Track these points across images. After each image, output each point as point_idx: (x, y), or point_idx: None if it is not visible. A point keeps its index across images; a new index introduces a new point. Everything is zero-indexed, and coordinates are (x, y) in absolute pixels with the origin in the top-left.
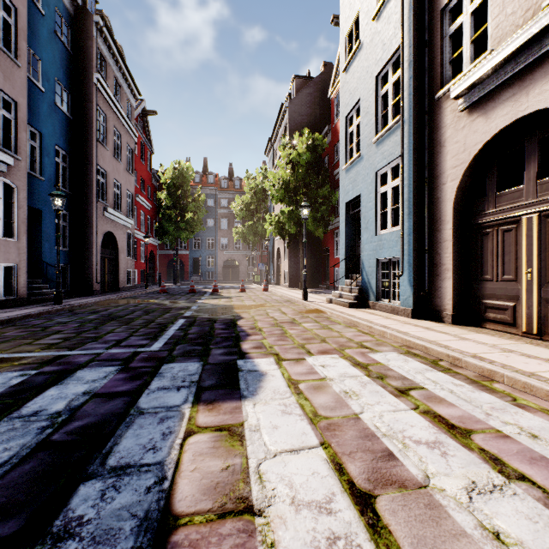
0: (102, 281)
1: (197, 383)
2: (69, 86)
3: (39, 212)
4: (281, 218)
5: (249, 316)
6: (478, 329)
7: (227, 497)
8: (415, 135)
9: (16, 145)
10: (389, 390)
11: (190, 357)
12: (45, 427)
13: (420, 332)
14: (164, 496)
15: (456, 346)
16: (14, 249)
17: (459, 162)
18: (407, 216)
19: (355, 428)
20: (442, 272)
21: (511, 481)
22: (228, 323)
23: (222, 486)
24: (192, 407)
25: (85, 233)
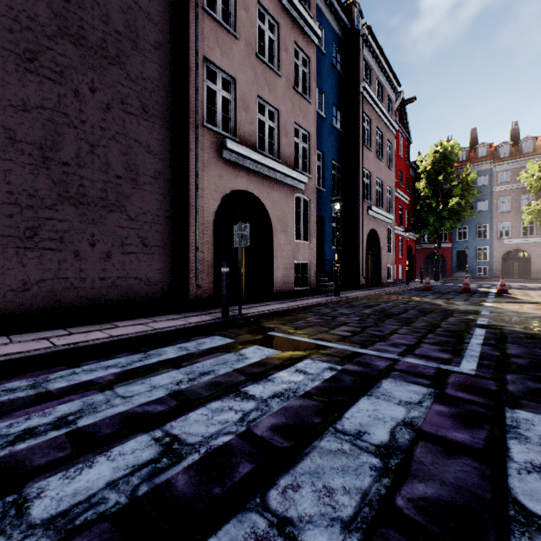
0: (366, 276)
1: None
2: (341, 106)
3: (322, 218)
4: None
5: None
6: None
7: None
8: None
9: (309, 167)
10: None
11: None
12: (377, 469)
13: None
14: None
15: None
16: (307, 249)
17: None
18: None
19: None
20: None
21: None
22: None
23: None
24: None
25: (353, 233)
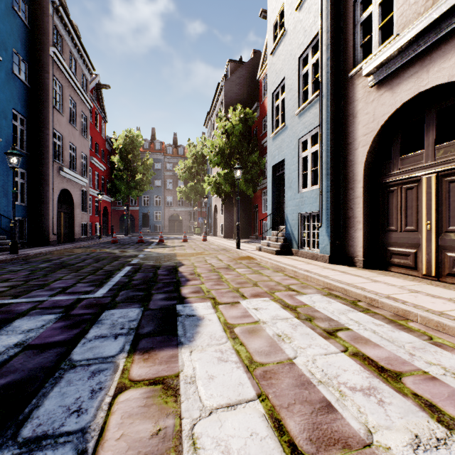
0: (58, 233)
1: (136, 329)
2: (26, 57)
3: None
4: (218, 179)
5: (189, 263)
6: (385, 272)
7: None
8: (332, 107)
9: None
10: (319, 332)
11: (132, 303)
12: None
13: (338, 275)
14: None
15: (371, 288)
16: None
17: (369, 130)
18: (325, 176)
19: (291, 375)
20: (354, 224)
21: (453, 432)
22: (170, 270)
23: None
24: (127, 357)
25: (42, 190)
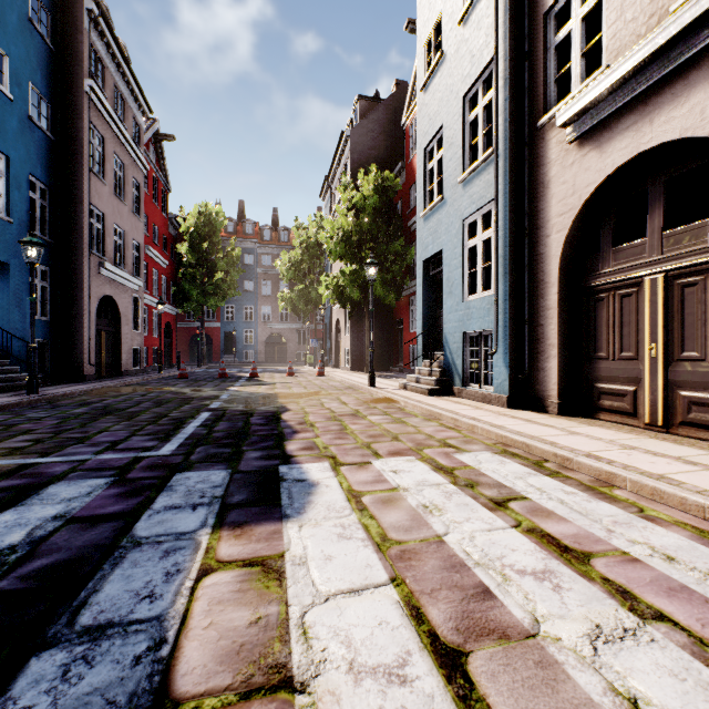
0: (98, 363)
1: (222, 498)
2: (49, 94)
3: (6, 266)
4: (341, 280)
5: (297, 408)
6: (590, 421)
7: (255, 666)
8: (512, 172)
9: None
10: (482, 502)
11: (214, 463)
12: None
13: (519, 425)
14: (160, 669)
15: (565, 443)
16: None
17: (567, 208)
18: (501, 277)
19: (438, 556)
20: (545, 348)
21: (647, 622)
22: (269, 417)
23: (249, 649)
24: (212, 532)
25: (73, 297)
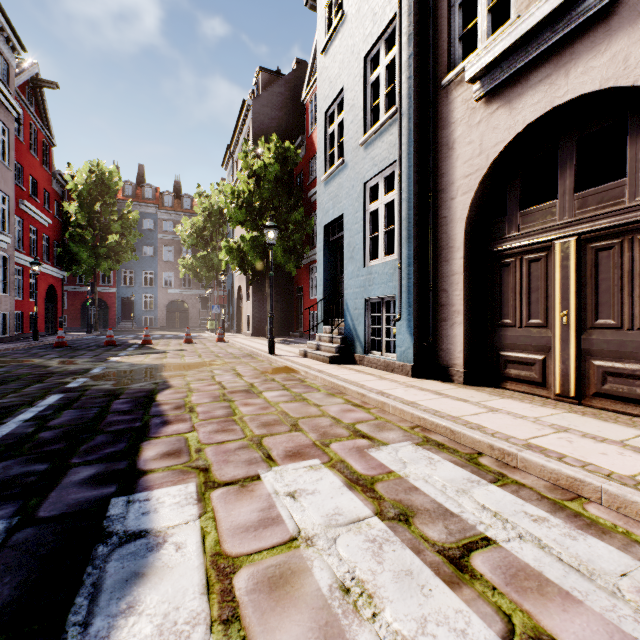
0: None
1: None
2: None
3: None
4: (242, 246)
5: (181, 384)
6: (498, 391)
7: None
8: (416, 132)
9: None
10: (432, 562)
11: None
12: None
13: (433, 401)
14: None
15: (493, 426)
16: None
17: (473, 169)
18: (405, 241)
19: None
20: (450, 315)
21: None
22: (139, 399)
23: None
24: None
25: None
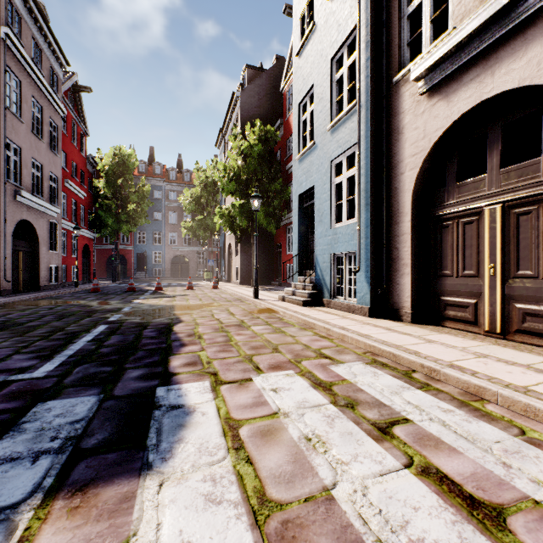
0: (15, 279)
1: (77, 440)
2: None
3: None
4: (232, 211)
5: (190, 319)
6: (438, 328)
7: None
8: (372, 120)
9: None
10: (366, 429)
11: (88, 386)
12: None
13: (383, 334)
14: None
15: (427, 352)
16: None
17: (418, 150)
18: (363, 208)
19: (329, 528)
20: (400, 267)
21: None
22: (162, 329)
23: None
24: (40, 505)
25: None
